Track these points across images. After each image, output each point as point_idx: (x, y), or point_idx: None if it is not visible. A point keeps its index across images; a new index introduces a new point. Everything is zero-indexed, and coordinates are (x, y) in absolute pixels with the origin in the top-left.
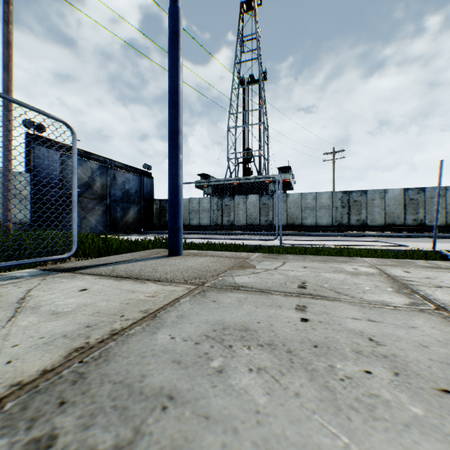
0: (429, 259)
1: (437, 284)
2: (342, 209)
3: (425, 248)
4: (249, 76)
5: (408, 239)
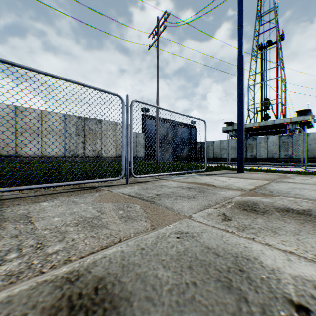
0: None
1: None
2: None
3: None
4: (267, 42)
5: None
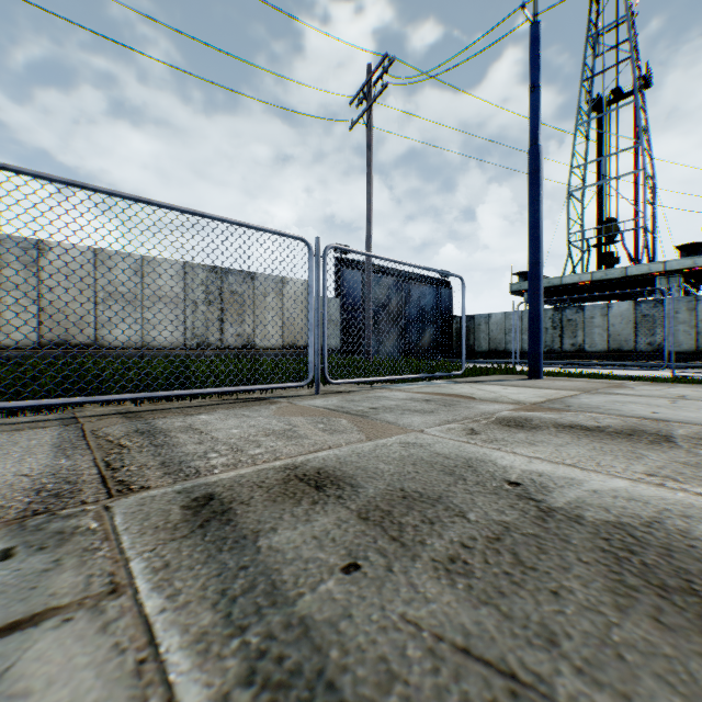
0: None
1: None
2: None
3: None
4: (611, 92)
5: None
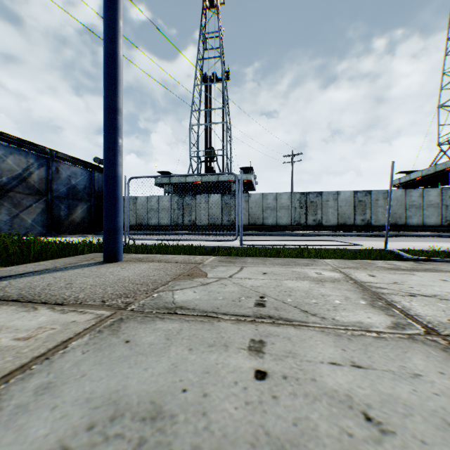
0: (385, 258)
1: (409, 291)
2: (301, 209)
3: (378, 247)
4: (212, 74)
5: (359, 238)
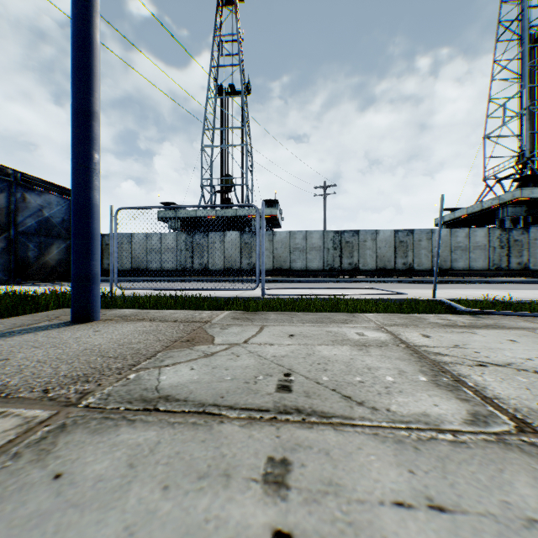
0: (436, 311)
1: (476, 358)
2: (334, 251)
3: (425, 296)
4: (229, 85)
5: (401, 284)
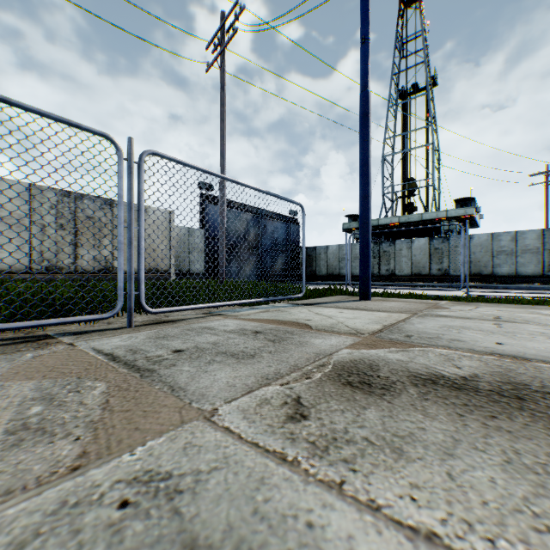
0: None
1: None
2: None
3: None
4: (412, 85)
5: None
